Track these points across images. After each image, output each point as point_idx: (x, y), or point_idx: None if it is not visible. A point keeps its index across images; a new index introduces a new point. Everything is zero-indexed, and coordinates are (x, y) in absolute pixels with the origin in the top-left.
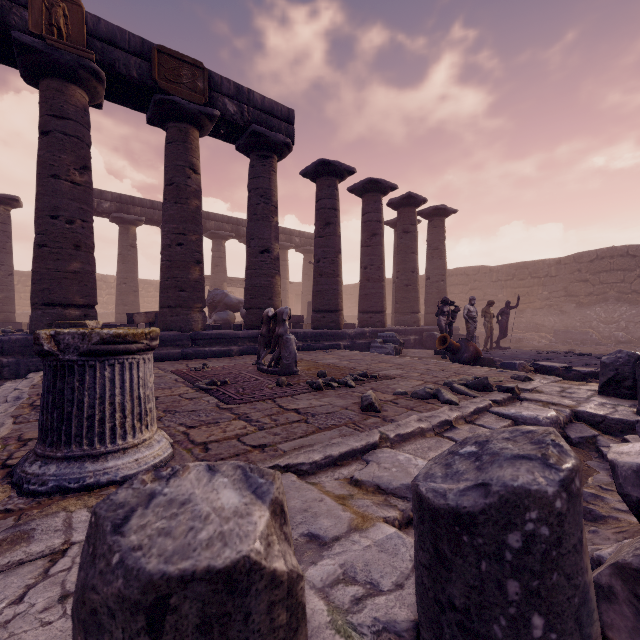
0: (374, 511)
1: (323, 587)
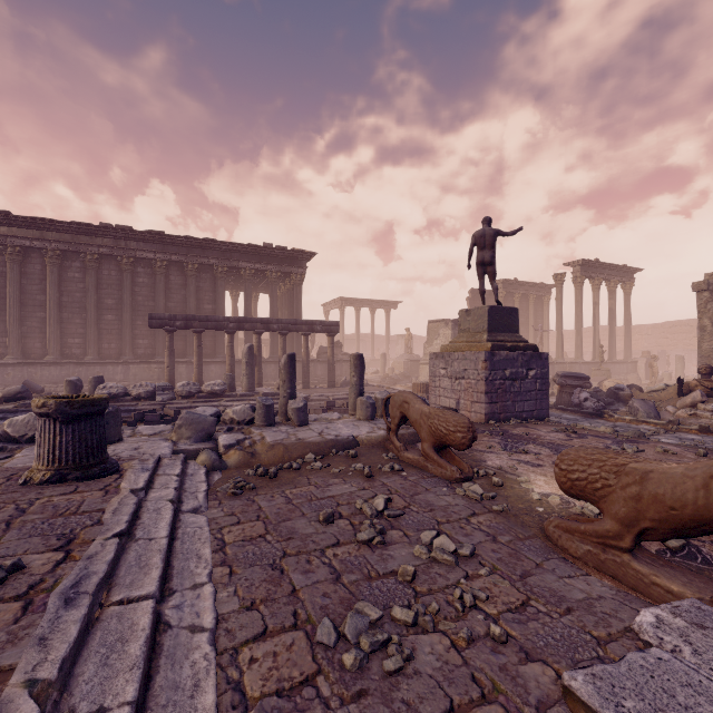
0: (6, 460)
1: None
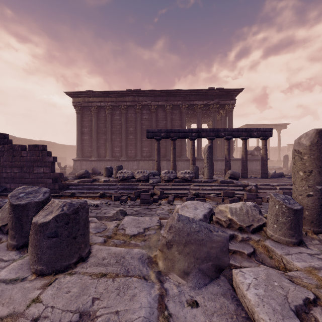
0: None
1: (2, 268)
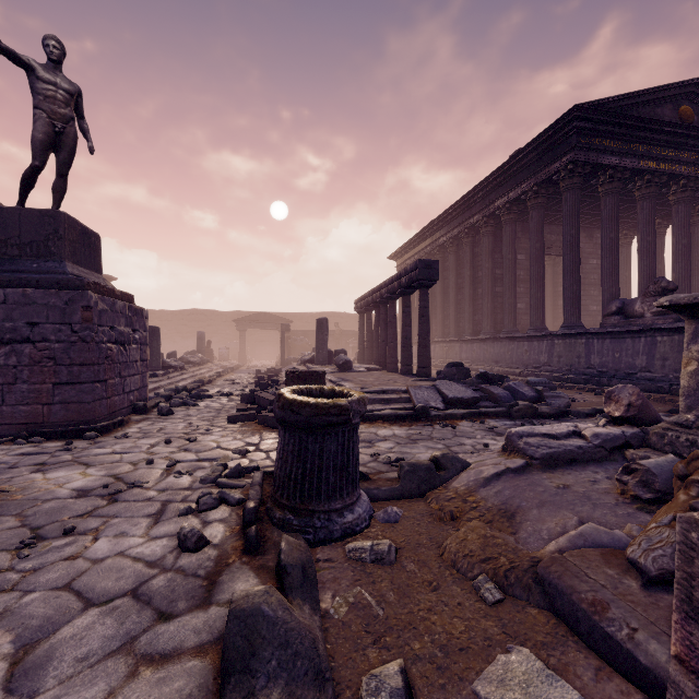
0: None
1: None
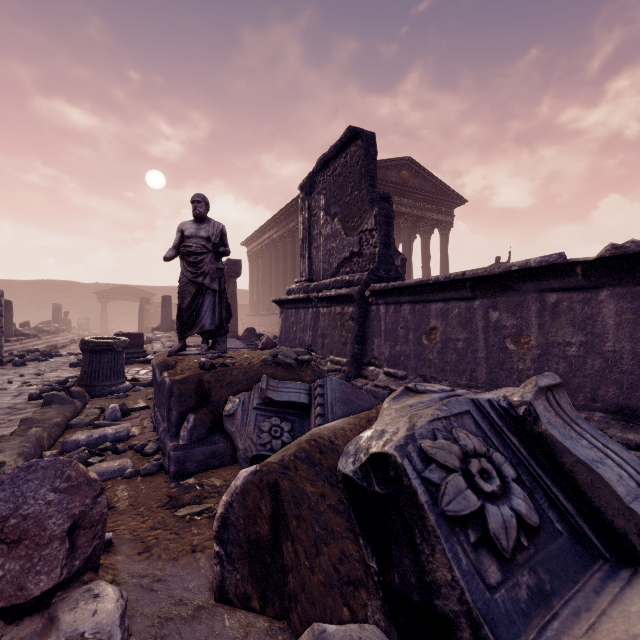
0: None
1: None
